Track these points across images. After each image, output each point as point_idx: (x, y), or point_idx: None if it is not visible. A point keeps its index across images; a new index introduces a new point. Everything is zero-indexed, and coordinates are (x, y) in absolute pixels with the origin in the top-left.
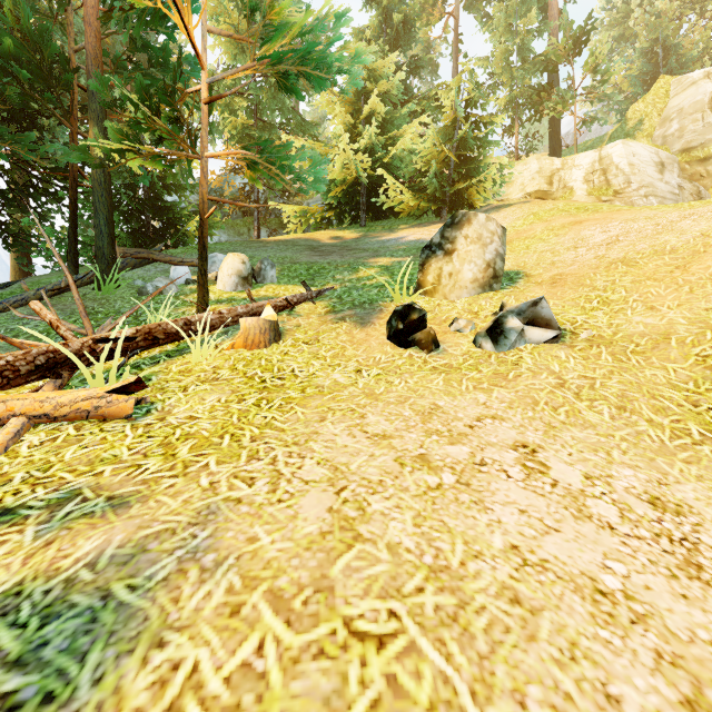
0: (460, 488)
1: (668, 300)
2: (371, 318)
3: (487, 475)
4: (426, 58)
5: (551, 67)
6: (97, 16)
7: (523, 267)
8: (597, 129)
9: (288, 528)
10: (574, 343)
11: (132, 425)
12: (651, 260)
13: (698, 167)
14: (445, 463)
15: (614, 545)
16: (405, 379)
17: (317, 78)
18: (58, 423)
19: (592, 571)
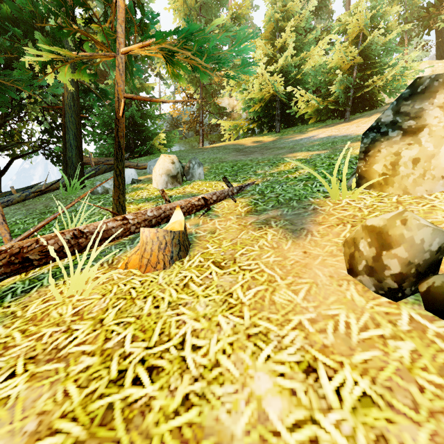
0: None
1: None
2: (304, 223)
3: None
4: None
5: None
6: None
7: None
8: None
9: None
10: None
11: None
12: None
13: None
14: None
15: None
16: None
17: None
18: None
19: None
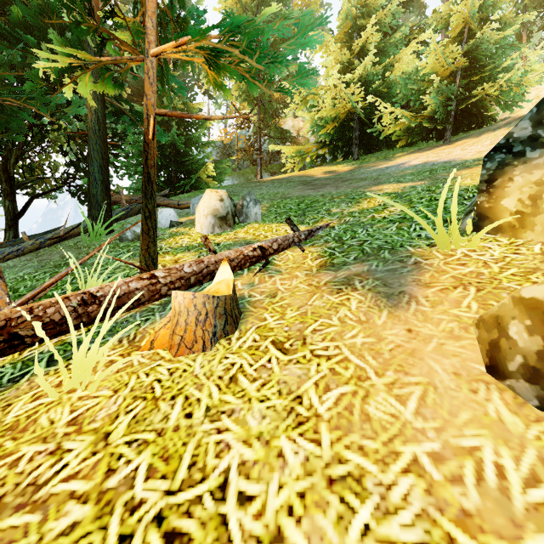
0: None
1: None
2: (403, 283)
3: None
4: None
5: None
6: None
7: None
8: None
9: None
10: None
11: None
12: None
13: None
14: None
15: None
16: None
17: None
18: None
19: None
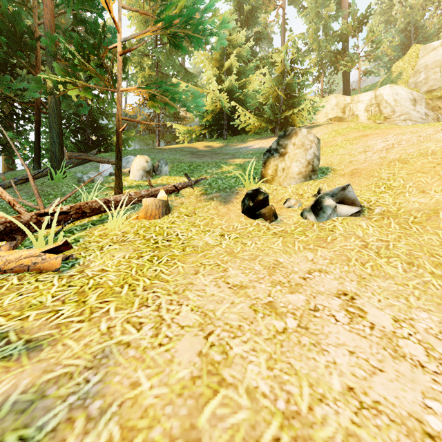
0: (301, 332)
1: (434, 186)
2: (230, 198)
3: (320, 319)
4: (265, 33)
5: (344, 39)
6: (51, 0)
7: (330, 164)
8: (371, 79)
9: (165, 373)
10: (371, 216)
11: (59, 276)
12: (418, 159)
13: (437, 102)
14: (288, 309)
15: (428, 383)
16: (255, 241)
17: (195, 38)
18: (7, 274)
19: (417, 412)
